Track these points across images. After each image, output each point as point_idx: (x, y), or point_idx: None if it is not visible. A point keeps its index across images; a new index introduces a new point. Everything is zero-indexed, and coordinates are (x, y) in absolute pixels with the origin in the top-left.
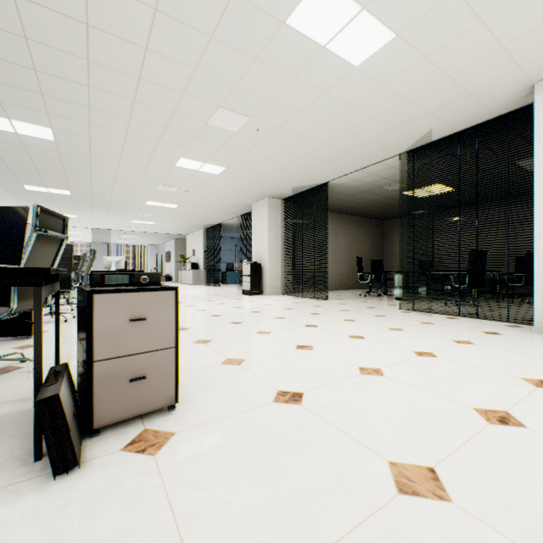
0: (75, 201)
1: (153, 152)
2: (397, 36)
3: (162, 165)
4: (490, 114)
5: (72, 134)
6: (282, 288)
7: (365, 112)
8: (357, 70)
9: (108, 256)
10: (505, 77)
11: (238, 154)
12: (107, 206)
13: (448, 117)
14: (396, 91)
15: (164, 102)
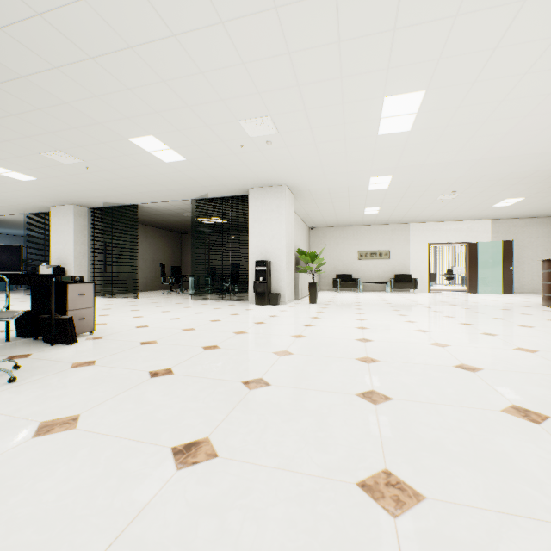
0: None
1: None
2: (187, 160)
3: None
4: (235, 194)
5: None
6: None
7: (170, 178)
8: (167, 163)
9: None
10: (237, 184)
11: (59, 174)
12: None
13: (216, 190)
14: (188, 175)
15: (3, 134)
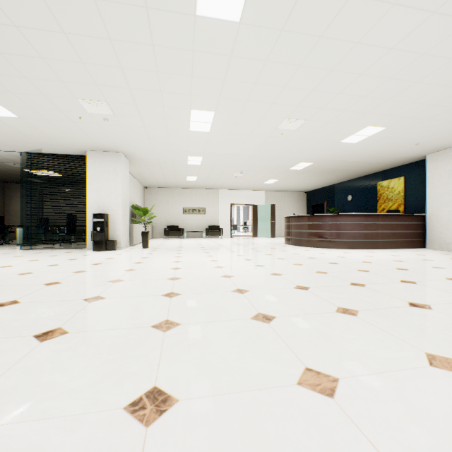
0: None
1: None
2: (20, 118)
3: None
4: (73, 153)
5: None
6: None
7: None
8: None
9: None
10: (75, 145)
11: None
12: None
13: (51, 147)
14: (19, 130)
15: None
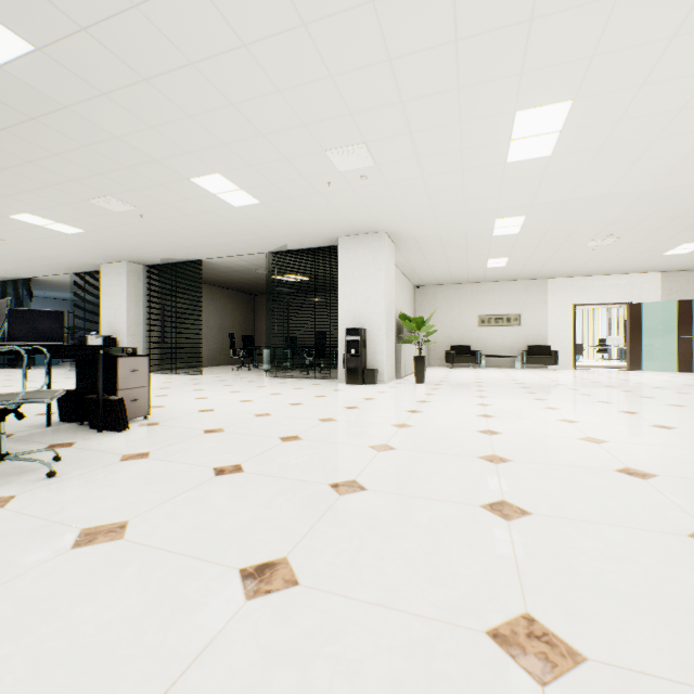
0: None
1: None
2: (262, 203)
3: None
4: (321, 244)
5: None
6: None
7: (241, 226)
8: (236, 208)
9: None
10: (323, 231)
11: (110, 225)
12: None
13: (297, 240)
14: (262, 222)
15: (45, 178)
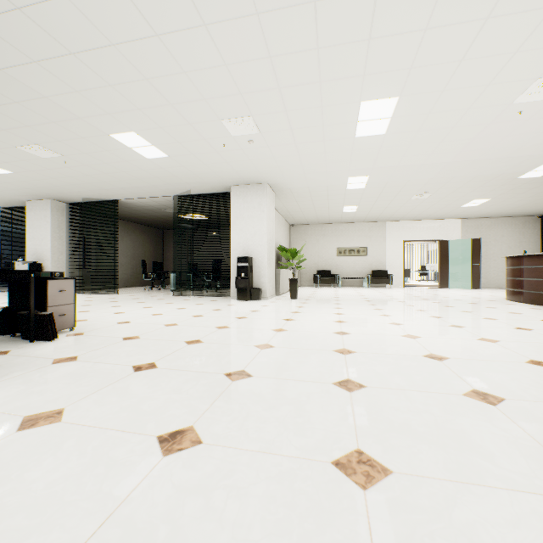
0: None
1: None
2: (170, 157)
3: None
4: (217, 191)
5: None
6: None
7: (152, 174)
8: (149, 160)
9: None
10: (219, 181)
11: (36, 168)
12: None
13: (198, 187)
14: (170, 172)
15: None
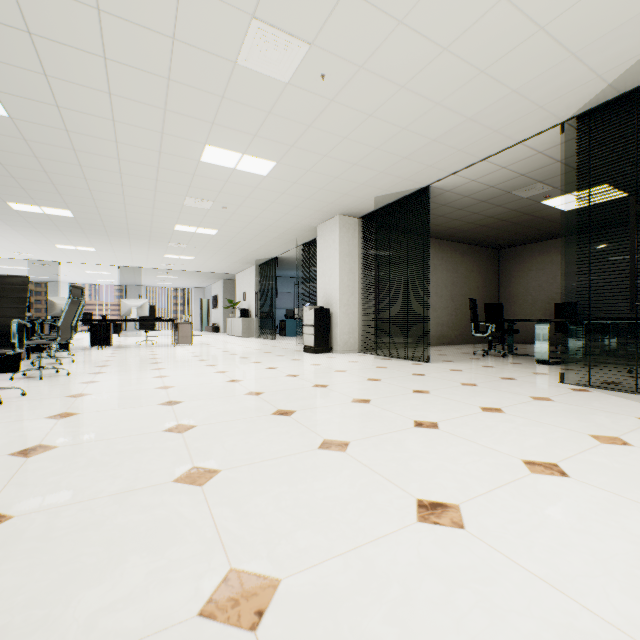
0: (84, 227)
1: (163, 134)
2: None
3: (181, 161)
4: None
5: (29, 101)
6: (360, 344)
7: (527, 15)
8: None
9: (126, 300)
10: None
11: (293, 134)
12: (126, 234)
13: None
14: None
15: (151, 10)
